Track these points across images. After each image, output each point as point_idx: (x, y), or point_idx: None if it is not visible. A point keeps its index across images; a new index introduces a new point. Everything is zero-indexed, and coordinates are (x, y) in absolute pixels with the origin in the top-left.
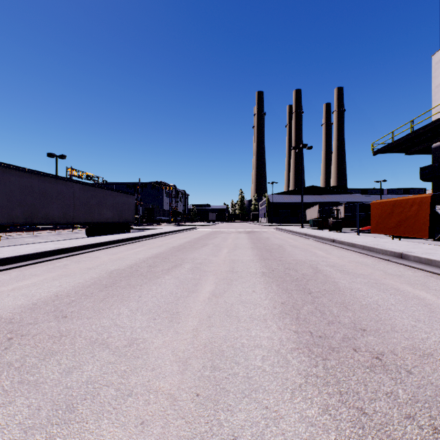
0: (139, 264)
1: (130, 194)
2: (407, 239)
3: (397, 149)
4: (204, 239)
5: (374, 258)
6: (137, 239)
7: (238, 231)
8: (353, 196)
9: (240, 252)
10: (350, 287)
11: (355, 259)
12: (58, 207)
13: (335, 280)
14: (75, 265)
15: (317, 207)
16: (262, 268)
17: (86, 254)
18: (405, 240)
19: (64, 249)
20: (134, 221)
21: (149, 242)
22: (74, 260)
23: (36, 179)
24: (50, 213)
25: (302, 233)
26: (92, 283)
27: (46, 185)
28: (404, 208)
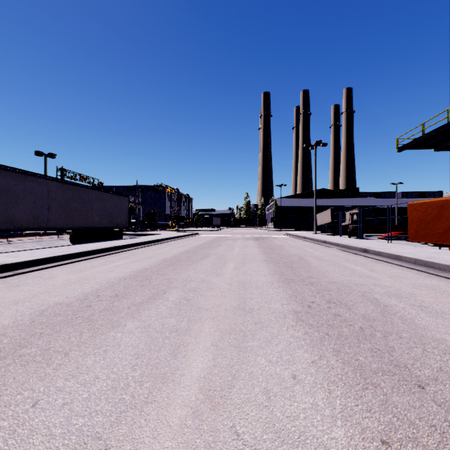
0: (102, 291)
1: (122, 196)
2: None
3: (425, 144)
4: (206, 248)
5: (444, 280)
6: (125, 248)
7: (245, 237)
8: (366, 199)
9: (252, 268)
10: None
11: (419, 281)
12: (27, 209)
13: (433, 334)
14: (1, 294)
15: (329, 211)
16: (290, 301)
17: (41, 271)
18: None
19: (9, 265)
20: (127, 226)
21: (138, 252)
22: (12, 282)
23: None
24: (15, 216)
25: (320, 240)
26: None
27: (9, 182)
28: None
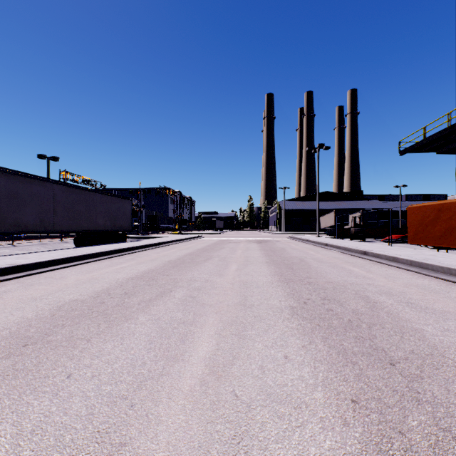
0: (112, 290)
1: (125, 199)
2: (450, 251)
3: (427, 148)
4: (209, 250)
5: (435, 280)
6: (129, 250)
7: (248, 240)
8: (370, 202)
9: (253, 269)
10: (455, 346)
11: (411, 281)
12: (33, 212)
13: (413, 325)
14: (18, 292)
15: (332, 214)
16: (288, 298)
17: (52, 272)
18: (450, 252)
19: (21, 266)
20: (131, 229)
21: (142, 254)
22: (27, 282)
23: (3, 178)
24: (22, 219)
25: (322, 243)
26: (9, 334)
27: (16, 186)
28: (455, 213)
